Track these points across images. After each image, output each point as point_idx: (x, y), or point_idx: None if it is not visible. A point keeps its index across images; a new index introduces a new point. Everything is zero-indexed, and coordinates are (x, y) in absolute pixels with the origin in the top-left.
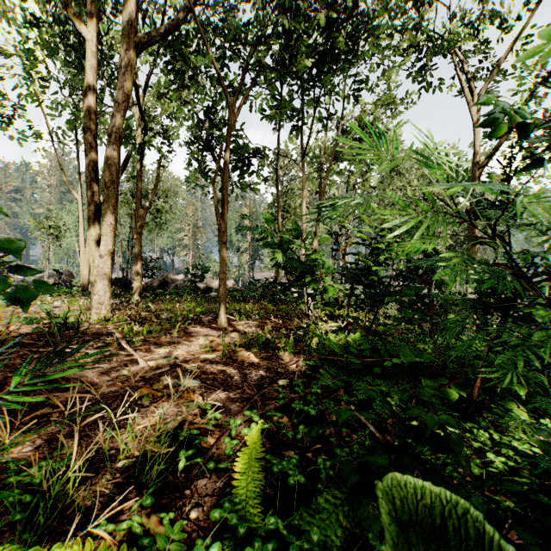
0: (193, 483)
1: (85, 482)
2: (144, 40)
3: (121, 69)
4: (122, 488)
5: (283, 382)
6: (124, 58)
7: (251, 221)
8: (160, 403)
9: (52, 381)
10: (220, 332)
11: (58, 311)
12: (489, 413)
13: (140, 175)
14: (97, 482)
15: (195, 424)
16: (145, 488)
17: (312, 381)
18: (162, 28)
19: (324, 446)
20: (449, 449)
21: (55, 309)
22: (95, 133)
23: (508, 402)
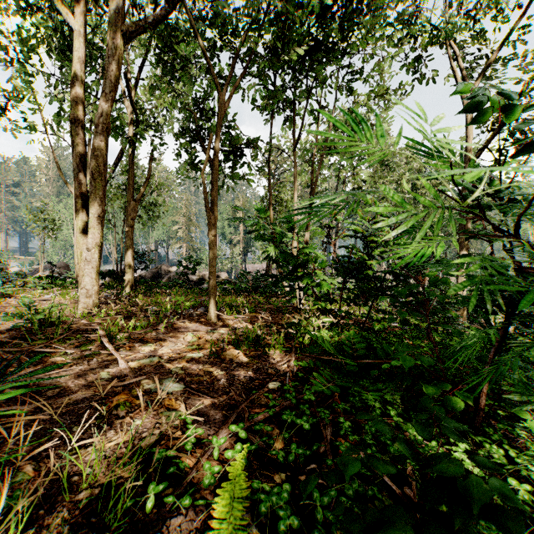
0: (165, 522)
1: (35, 523)
2: (132, 29)
3: (109, 58)
4: (79, 530)
5: (274, 385)
6: (111, 47)
7: (244, 214)
8: (138, 413)
9: (23, 387)
10: (209, 328)
11: (47, 304)
12: (500, 424)
13: (132, 168)
14: (50, 522)
15: (175, 440)
16: (108, 530)
17: (305, 386)
18: (150, 17)
19: (319, 466)
20: (504, 528)
21: (44, 302)
22: (82, 123)
23: (522, 412)
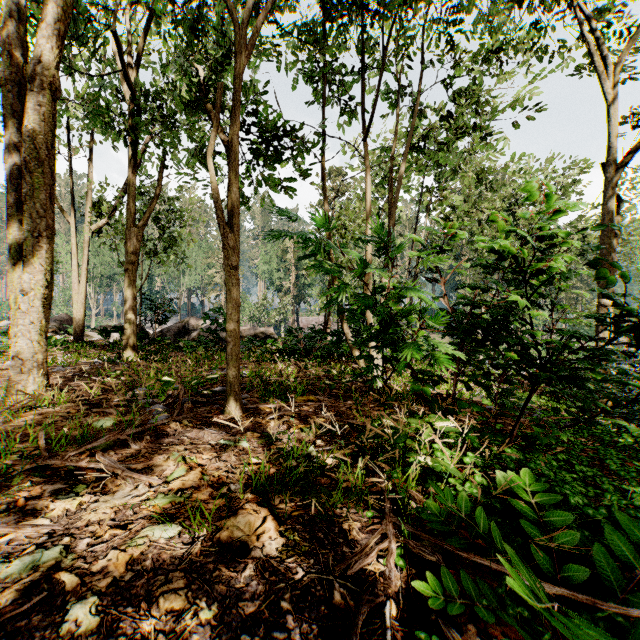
0: None
1: None
2: None
3: None
4: None
5: None
6: None
7: (296, 255)
8: None
9: None
10: (222, 433)
11: None
12: None
13: (133, 179)
14: None
15: None
16: None
17: None
18: None
19: None
20: None
21: None
22: (21, 84)
23: None
